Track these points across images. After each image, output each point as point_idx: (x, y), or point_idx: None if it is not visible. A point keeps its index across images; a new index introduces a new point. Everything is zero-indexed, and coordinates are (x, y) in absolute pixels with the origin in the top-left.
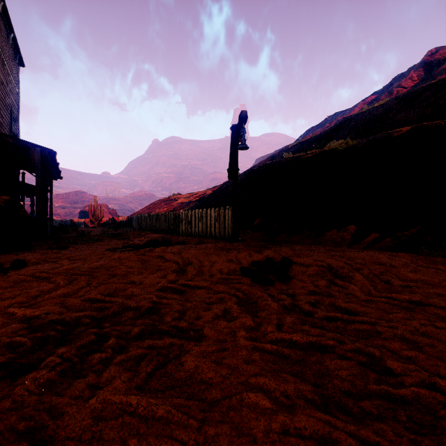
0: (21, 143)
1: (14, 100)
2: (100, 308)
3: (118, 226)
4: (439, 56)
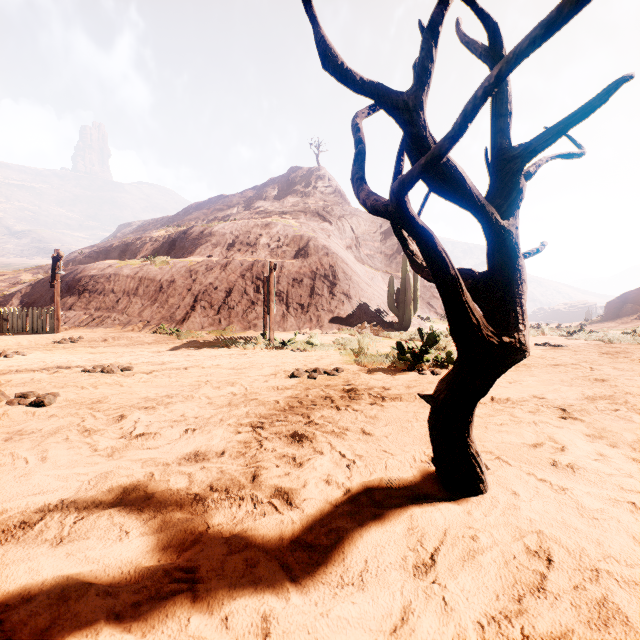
0: None
1: None
2: None
3: None
4: (297, 176)
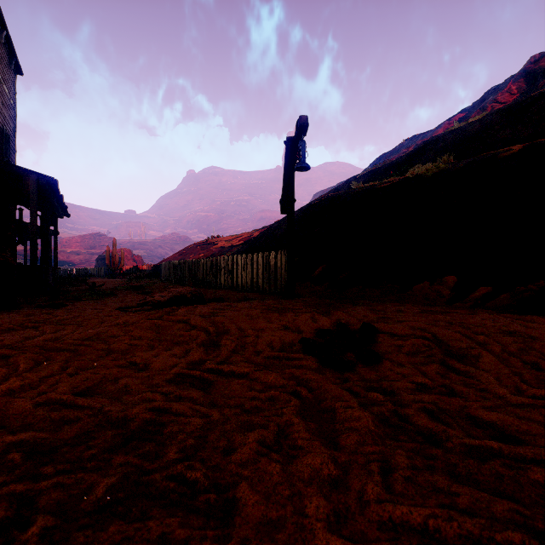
0: (10, 168)
1: (8, 116)
2: (58, 422)
3: (142, 277)
4: (544, 64)
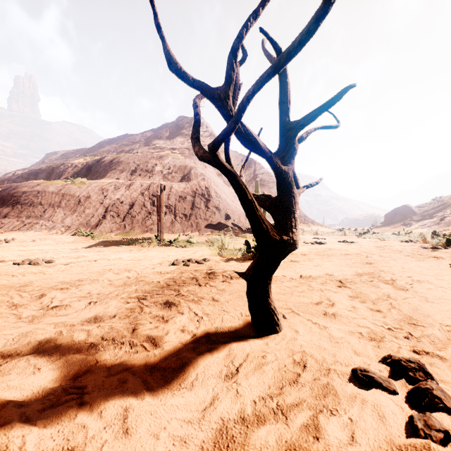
0: None
1: None
2: None
3: None
4: (183, 123)
